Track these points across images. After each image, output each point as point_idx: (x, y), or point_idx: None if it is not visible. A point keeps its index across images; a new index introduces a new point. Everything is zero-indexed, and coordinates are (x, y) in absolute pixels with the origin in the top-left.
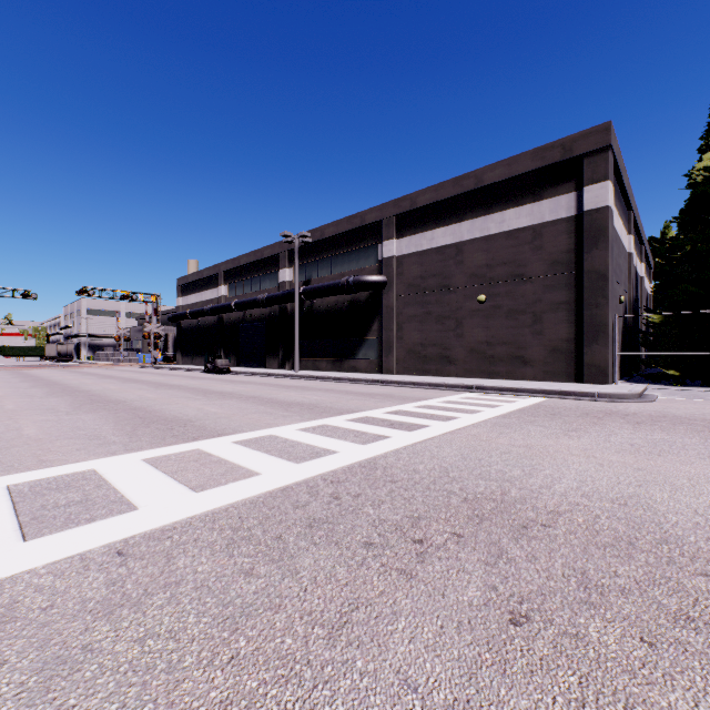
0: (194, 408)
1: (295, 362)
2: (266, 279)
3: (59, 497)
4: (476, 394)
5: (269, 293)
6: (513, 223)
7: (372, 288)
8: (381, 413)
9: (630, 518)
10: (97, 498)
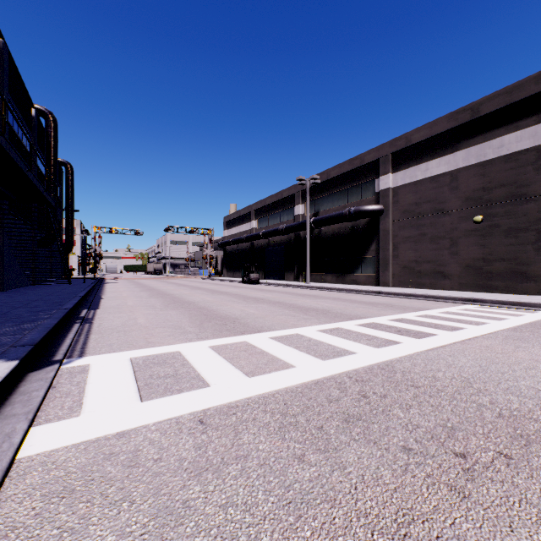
0: (238, 309)
1: (307, 276)
2: (285, 213)
3: (160, 370)
4: (475, 306)
5: (286, 224)
6: (512, 146)
7: (370, 216)
8: (385, 320)
9: None
10: (182, 374)
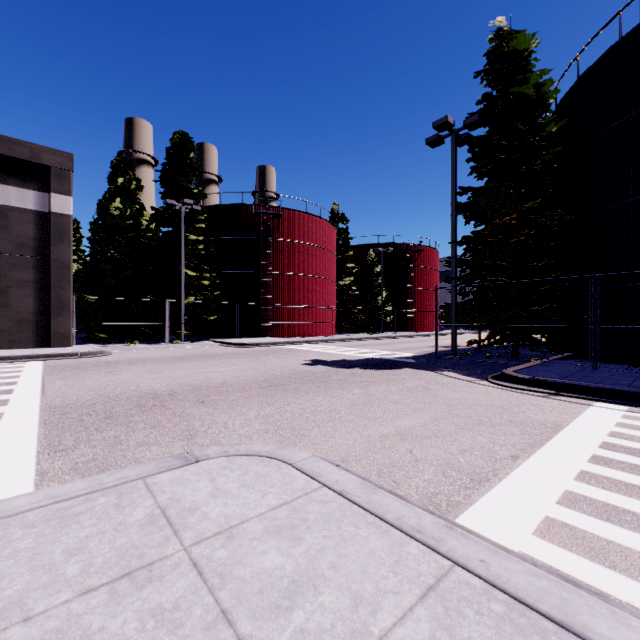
0: None
1: None
2: None
3: None
4: None
5: None
6: None
7: None
8: None
9: (188, 385)
10: None
